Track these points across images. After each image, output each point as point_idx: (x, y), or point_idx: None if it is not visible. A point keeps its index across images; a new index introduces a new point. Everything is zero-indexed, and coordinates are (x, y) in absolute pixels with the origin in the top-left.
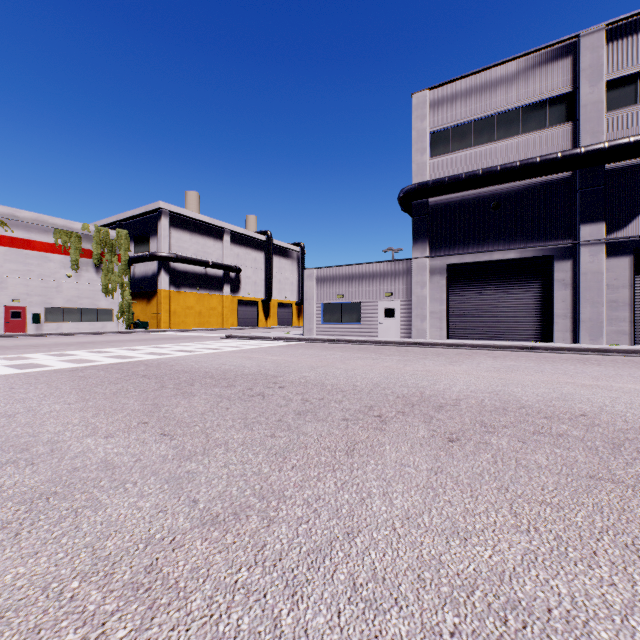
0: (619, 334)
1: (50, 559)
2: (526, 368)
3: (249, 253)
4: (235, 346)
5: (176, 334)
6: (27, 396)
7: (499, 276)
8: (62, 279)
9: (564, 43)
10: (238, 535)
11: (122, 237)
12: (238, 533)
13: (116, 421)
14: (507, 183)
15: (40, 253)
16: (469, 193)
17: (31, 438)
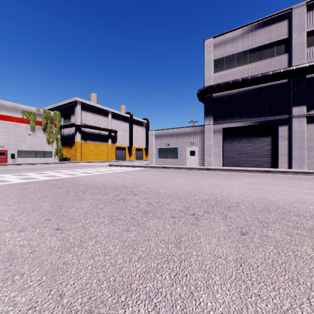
0: (313, 164)
1: None
2: (269, 182)
3: (121, 123)
4: (113, 170)
5: (84, 164)
6: None
7: (249, 134)
8: (26, 136)
9: (284, 12)
10: None
11: (57, 115)
12: None
13: (31, 218)
14: (254, 86)
15: (15, 123)
16: (234, 91)
17: None
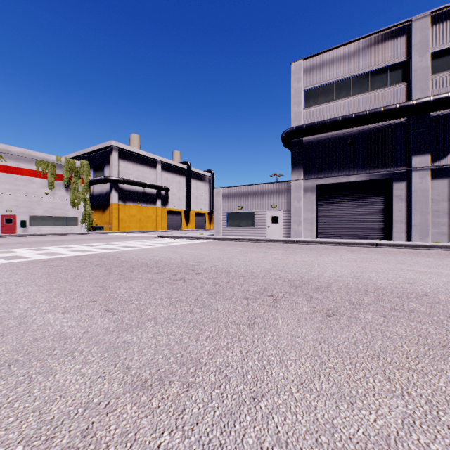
0: (440, 234)
1: (2, 423)
2: (376, 259)
3: (175, 177)
4: (164, 243)
5: (123, 235)
6: (8, 280)
7: (354, 193)
8: (42, 195)
9: (400, 26)
10: (162, 399)
11: (84, 166)
12: (162, 397)
13: (72, 300)
14: (359, 126)
15: (26, 177)
16: (332, 133)
17: (5, 313)
